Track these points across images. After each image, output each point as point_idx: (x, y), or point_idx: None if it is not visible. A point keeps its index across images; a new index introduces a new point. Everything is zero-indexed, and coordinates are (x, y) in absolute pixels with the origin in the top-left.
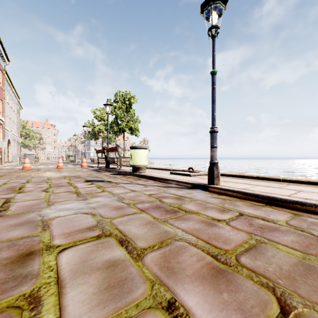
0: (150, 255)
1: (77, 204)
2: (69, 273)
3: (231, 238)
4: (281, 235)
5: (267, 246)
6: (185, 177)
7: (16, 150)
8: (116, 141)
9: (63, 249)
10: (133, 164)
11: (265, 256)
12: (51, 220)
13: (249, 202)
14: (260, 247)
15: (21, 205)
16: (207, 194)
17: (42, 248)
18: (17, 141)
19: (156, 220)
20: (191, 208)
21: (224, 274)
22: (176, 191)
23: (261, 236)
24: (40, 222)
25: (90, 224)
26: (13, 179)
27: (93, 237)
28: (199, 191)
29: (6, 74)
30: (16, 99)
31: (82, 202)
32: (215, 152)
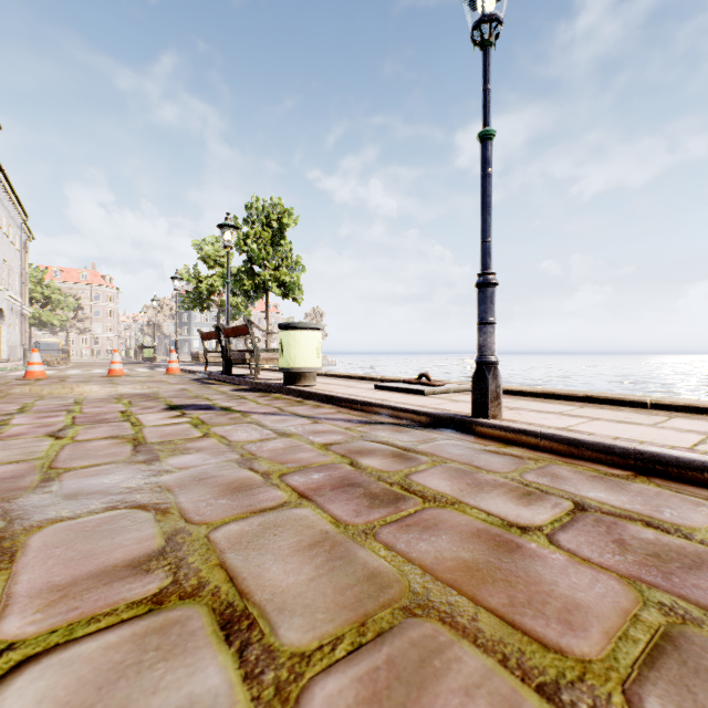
0: (321, 691)
1: (125, 477)
2: None
3: (582, 602)
4: None
5: None
6: (412, 398)
7: (18, 333)
8: (249, 314)
9: (21, 662)
10: (286, 365)
11: None
12: (31, 534)
13: (589, 468)
14: (687, 641)
15: None
16: (472, 441)
17: None
18: (21, 313)
19: (343, 529)
20: (437, 488)
21: None
22: (393, 435)
23: (672, 592)
24: None
25: (143, 547)
26: None
27: (138, 604)
28: (452, 434)
29: None
30: (19, 217)
31: (140, 471)
32: (492, 336)
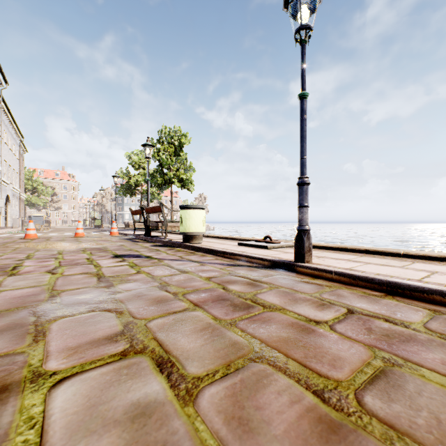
0: (208, 392)
1: (96, 295)
2: (62, 432)
3: (342, 356)
4: (423, 349)
5: (404, 372)
6: (260, 250)
7: (18, 210)
8: (160, 198)
9: (61, 379)
10: (184, 231)
11: (405, 393)
12: (51, 323)
13: (360, 291)
14: (392, 373)
15: (9, 296)
16: (294, 276)
17: (25, 377)
18: (20, 198)
19: (219, 322)
20: (271, 301)
21: (340, 432)
22: (248, 272)
23: (390, 352)
24: (33, 326)
25: (112, 330)
26: (8, 253)
27: (114, 356)
28: (283, 272)
29: (3, 102)
30: (18, 138)
31: (104, 291)
32: (306, 214)
